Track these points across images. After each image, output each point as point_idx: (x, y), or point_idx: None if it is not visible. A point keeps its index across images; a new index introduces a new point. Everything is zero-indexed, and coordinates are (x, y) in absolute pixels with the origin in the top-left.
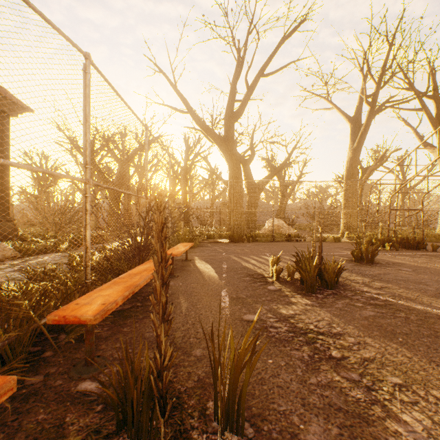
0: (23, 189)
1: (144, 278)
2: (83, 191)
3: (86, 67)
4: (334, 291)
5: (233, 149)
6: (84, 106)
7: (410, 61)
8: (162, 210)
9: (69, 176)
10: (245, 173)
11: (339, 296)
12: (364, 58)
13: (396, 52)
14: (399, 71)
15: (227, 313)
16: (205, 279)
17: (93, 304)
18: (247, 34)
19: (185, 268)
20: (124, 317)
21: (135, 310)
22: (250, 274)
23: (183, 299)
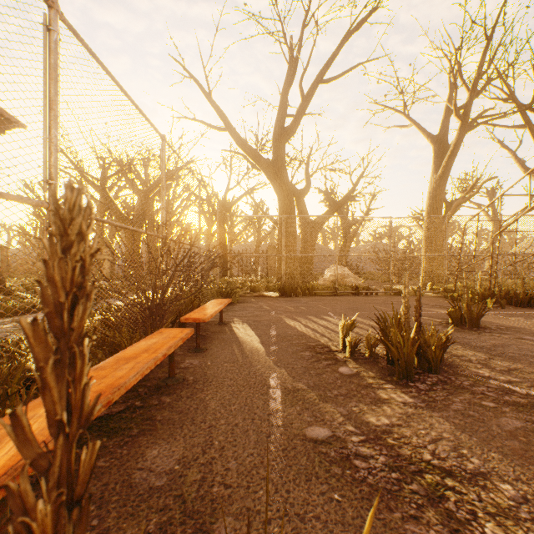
0: (21, 228)
1: (138, 368)
2: (44, 222)
3: (49, 20)
4: (441, 377)
5: (284, 177)
6: (45, 83)
7: (511, 64)
8: (71, 244)
9: (11, 195)
10: (299, 208)
11: (452, 387)
12: (455, 55)
13: (496, 49)
14: (497, 77)
15: (280, 424)
16: (245, 354)
17: (3, 448)
18: (303, 27)
19: (219, 336)
20: (106, 433)
21: (129, 416)
22: (310, 346)
23: (210, 392)
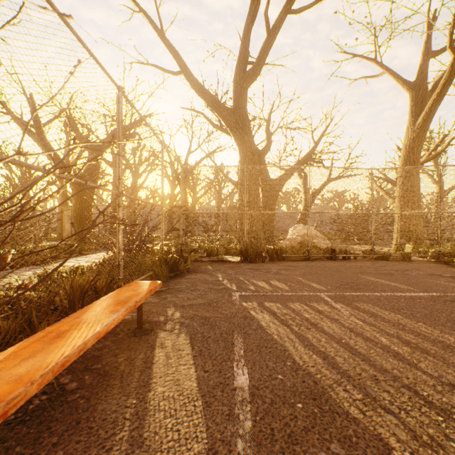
0: None
1: None
2: None
3: None
4: None
5: (246, 126)
6: None
7: None
8: None
9: None
10: (259, 168)
11: None
12: None
13: None
14: None
15: None
16: None
17: None
18: None
19: (101, 399)
20: None
21: None
22: None
23: None
